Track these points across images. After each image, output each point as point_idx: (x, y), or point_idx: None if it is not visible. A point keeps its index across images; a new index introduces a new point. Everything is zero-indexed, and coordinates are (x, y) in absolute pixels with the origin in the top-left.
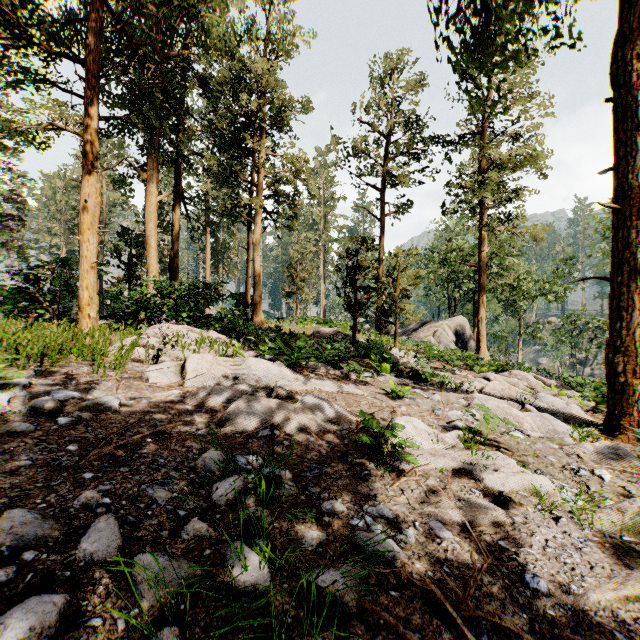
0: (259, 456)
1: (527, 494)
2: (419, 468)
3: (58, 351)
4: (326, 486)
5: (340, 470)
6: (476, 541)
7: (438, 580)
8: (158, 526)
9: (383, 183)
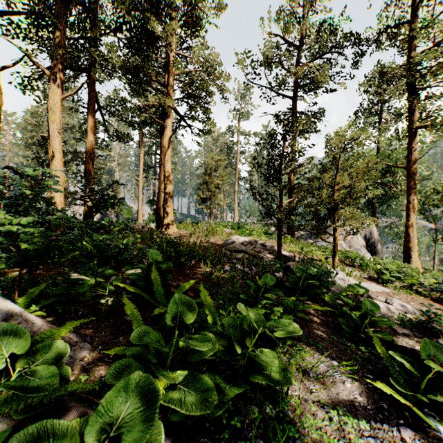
0: None
1: None
2: None
3: None
4: None
5: None
6: None
7: None
8: None
9: (296, 89)
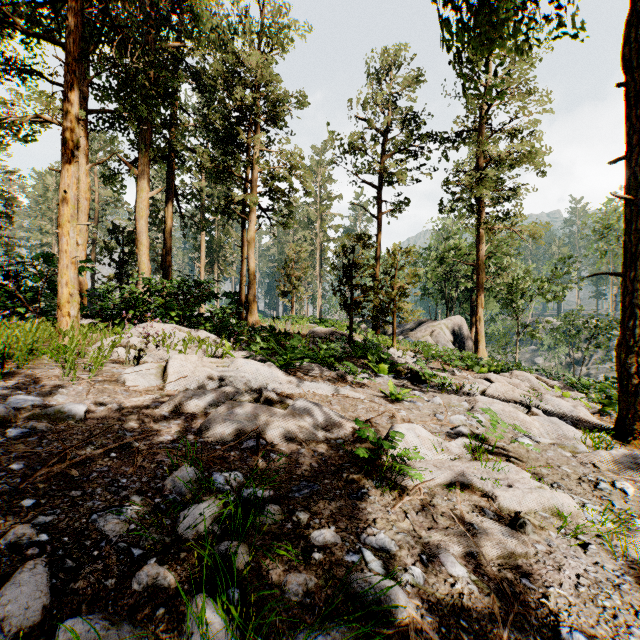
0: (240, 473)
1: (547, 515)
2: (424, 484)
3: (29, 352)
4: (317, 509)
5: (334, 488)
6: (496, 579)
7: (455, 639)
8: (103, 573)
9: (380, 180)
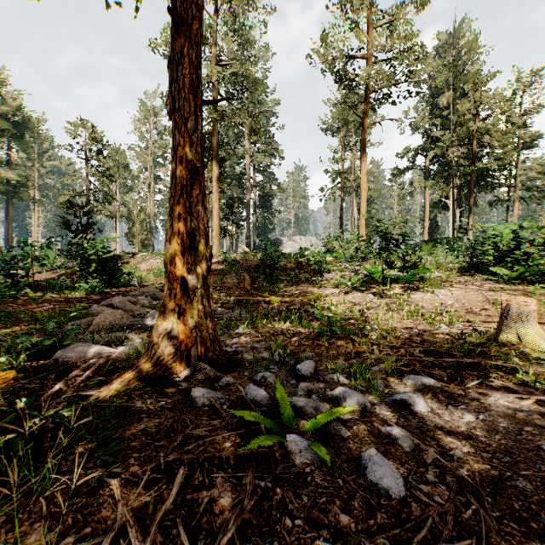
0: None
1: None
2: None
3: None
4: None
5: None
6: None
7: None
8: None
9: None
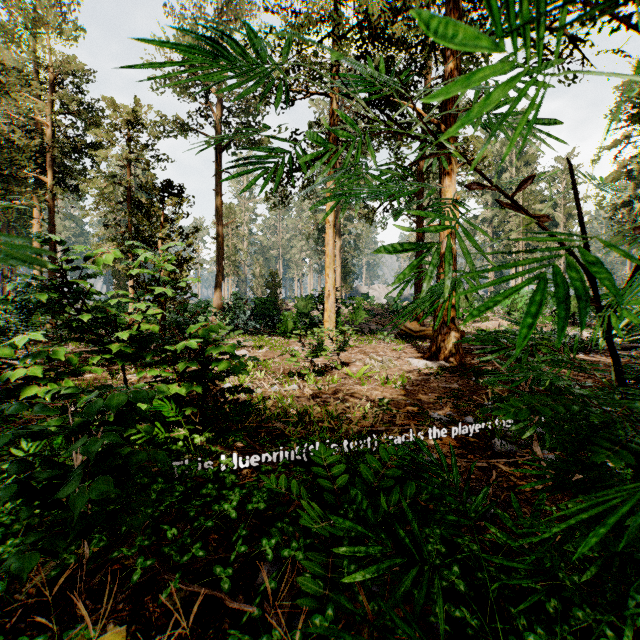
0: None
1: None
2: None
3: None
4: None
5: None
6: None
7: None
8: None
9: None
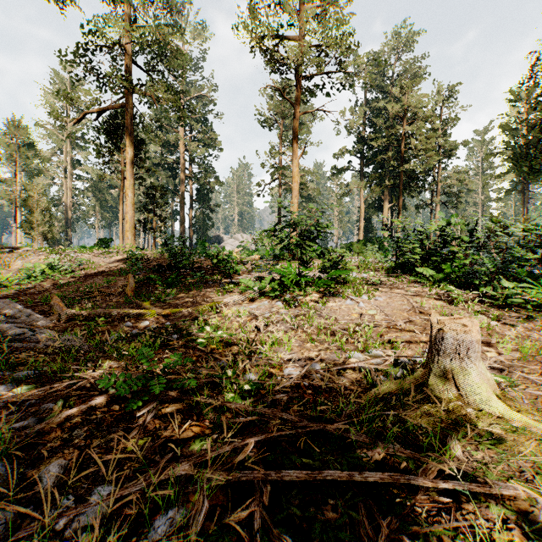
0: None
1: None
2: None
3: None
4: None
5: None
6: None
7: None
8: None
9: None
